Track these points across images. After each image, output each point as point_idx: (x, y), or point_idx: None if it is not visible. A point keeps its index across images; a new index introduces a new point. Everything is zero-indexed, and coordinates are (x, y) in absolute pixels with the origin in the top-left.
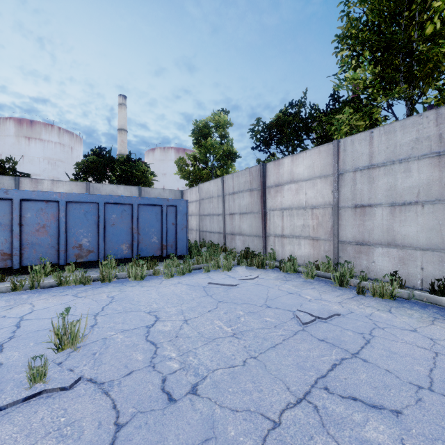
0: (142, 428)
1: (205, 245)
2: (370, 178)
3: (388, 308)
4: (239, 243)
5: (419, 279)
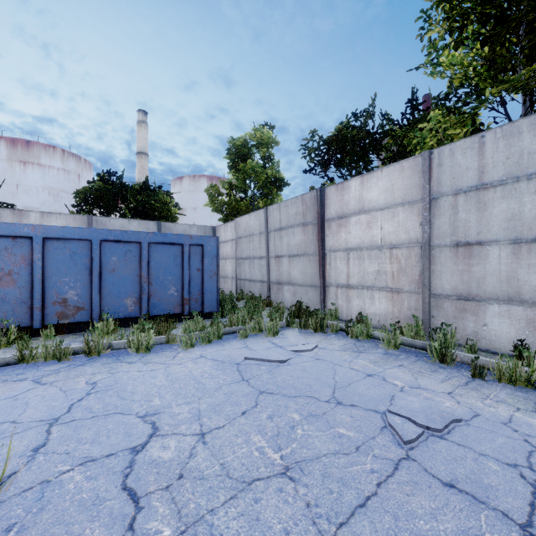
0: None
1: (243, 297)
2: (481, 203)
3: (532, 405)
4: (288, 295)
5: None
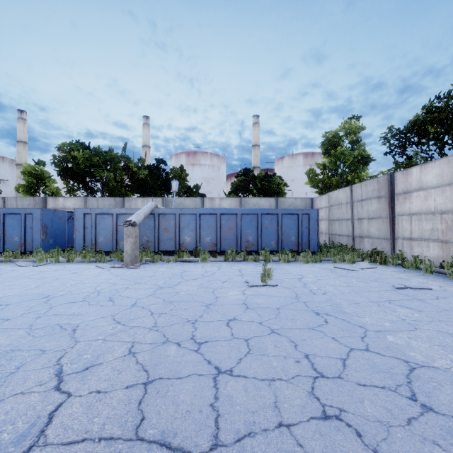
0: (305, 295)
1: (334, 246)
2: None
3: None
4: (367, 245)
5: None
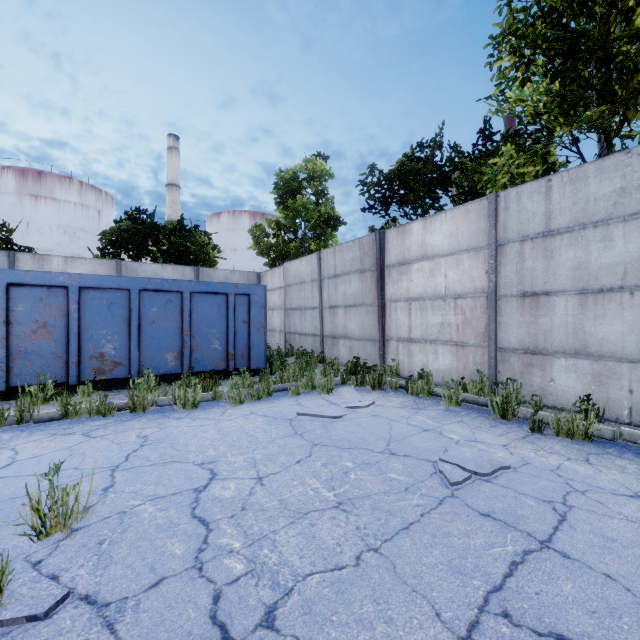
0: None
1: (293, 353)
2: (547, 251)
3: (584, 455)
4: (344, 350)
5: (626, 407)
